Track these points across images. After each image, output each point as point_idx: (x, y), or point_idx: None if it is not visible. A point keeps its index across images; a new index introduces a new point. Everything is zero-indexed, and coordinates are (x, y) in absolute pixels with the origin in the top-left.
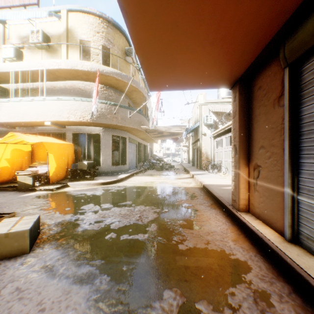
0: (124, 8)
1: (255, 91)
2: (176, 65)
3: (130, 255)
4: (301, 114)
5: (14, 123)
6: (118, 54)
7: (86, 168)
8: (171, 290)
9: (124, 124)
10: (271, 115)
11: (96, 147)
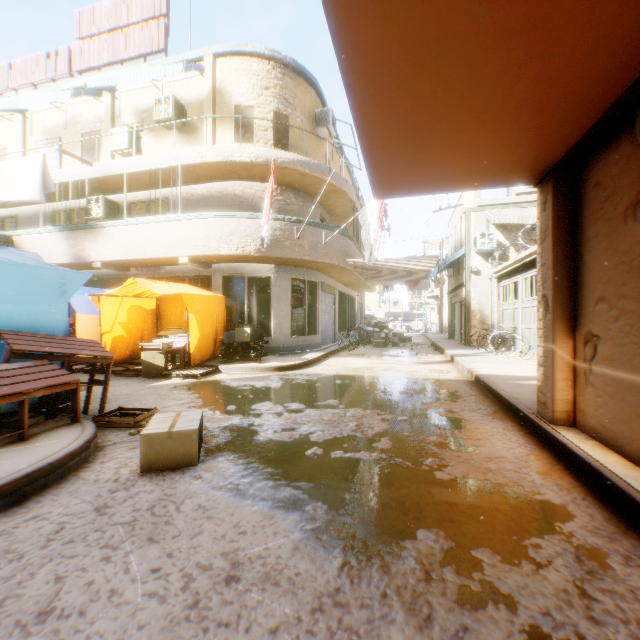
0: (351, 85)
1: (587, 192)
2: (429, 155)
3: (352, 481)
4: None
5: (130, 261)
6: (303, 124)
7: (249, 339)
8: (429, 530)
9: (315, 258)
10: (618, 237)
11: (264, 302)
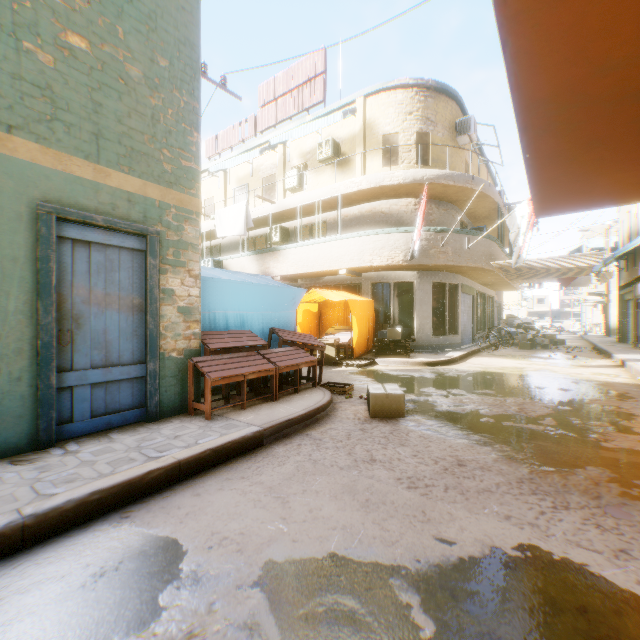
0: (529, 164)
1: None
2: (593, 187)
3: (525, 438)
4: None
5: (300, 275)
6: (444, 136)
7: (400, 337)
8: (595, 468)
9: (458, 263)
10: None
11: (407, 305)
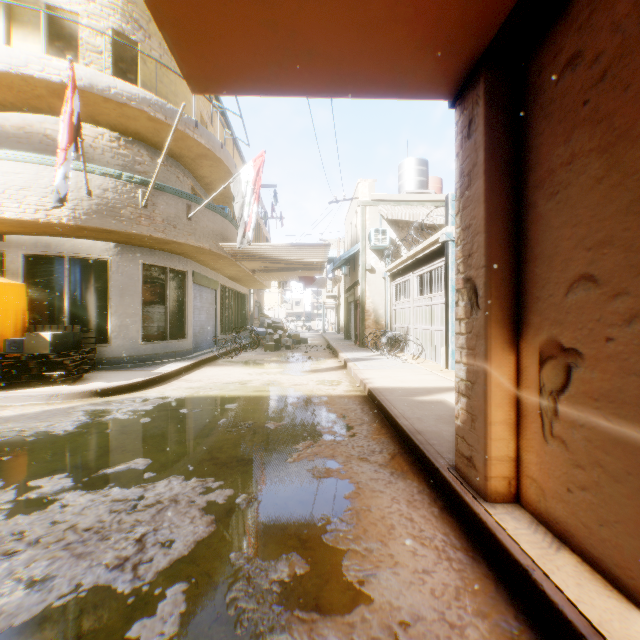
0: None
1: (550, 85)
2: None
3: None
4: None
5: None
6: (163, 61)
7: (50, 349)
8: None
9: (173, 237)
10: None
11: (99, 295)
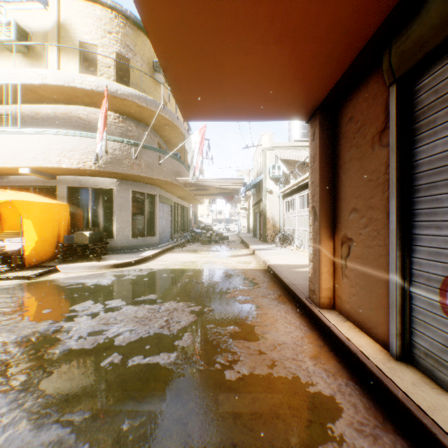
0: None
1: (344, 125)
2: (223, 77)
3: (139, 398)
4: (416, 158)
5: None
6: (143, 68)
7: (88, 241)
8: None
9: (150, 175)
10: (368, 160)
11: (107, 210)
